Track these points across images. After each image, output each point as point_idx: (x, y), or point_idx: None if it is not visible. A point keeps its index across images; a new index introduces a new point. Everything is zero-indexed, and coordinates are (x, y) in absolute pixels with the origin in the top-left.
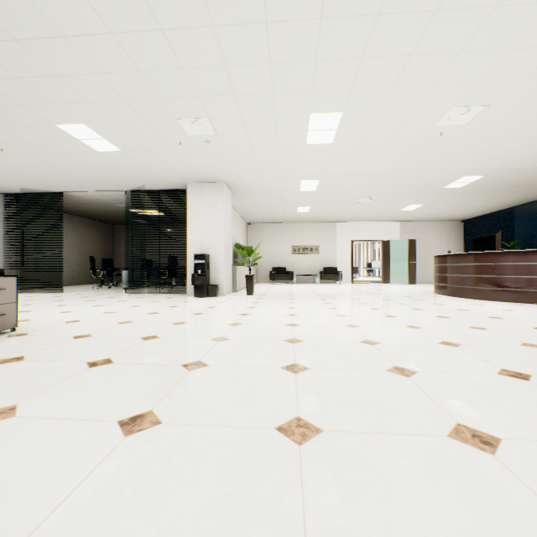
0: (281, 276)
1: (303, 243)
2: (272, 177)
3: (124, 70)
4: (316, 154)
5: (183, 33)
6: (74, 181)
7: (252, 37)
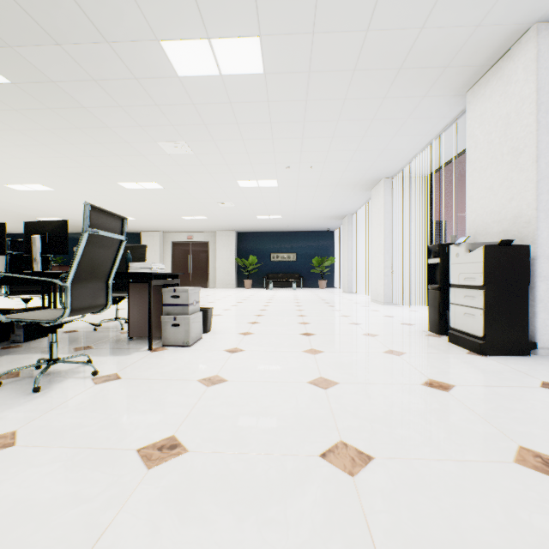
0: None
1: None
2: None
3: None
4: None
5: (49, 161)
6: None
7: (71, 173)
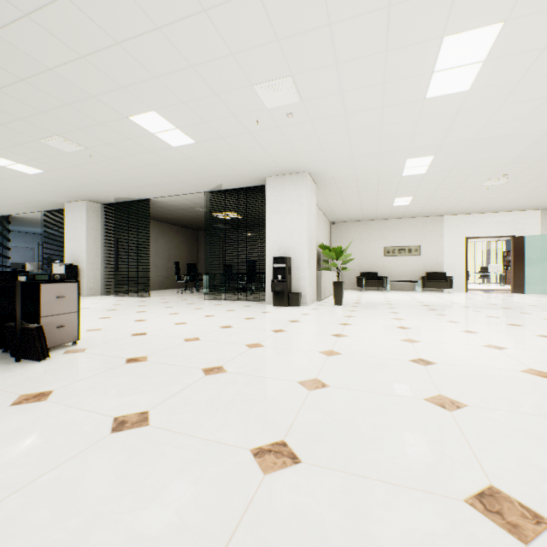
0: (371, 282)
1: (398, 243)
2: (367, 158)
3: (185, 15)
4: (438, 114)
5: None
6: (157, 186)
7: None
